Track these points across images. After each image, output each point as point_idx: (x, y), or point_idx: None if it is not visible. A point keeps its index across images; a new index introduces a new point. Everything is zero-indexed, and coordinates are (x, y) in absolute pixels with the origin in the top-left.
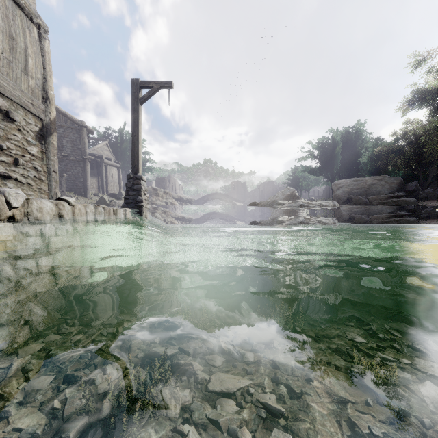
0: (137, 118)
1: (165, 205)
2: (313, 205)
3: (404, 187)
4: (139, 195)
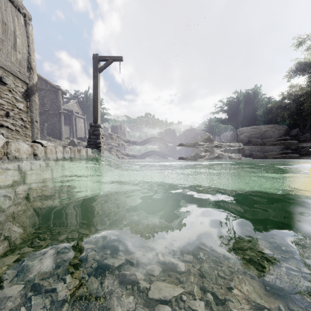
0: (96, 83)
1: (117, 146)
2: (224, 146)
3: (289, 133)
4: (98, 138)
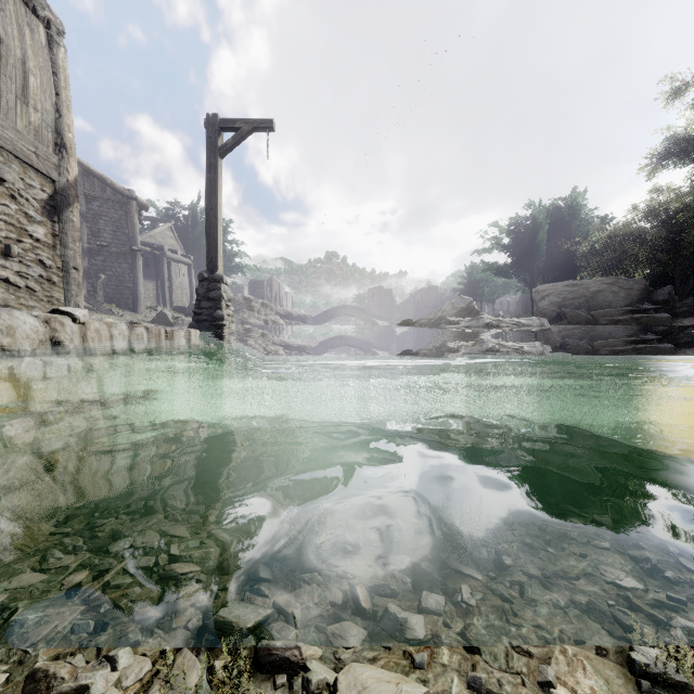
0: (214, 180)
1: (263, 325)
2: (507, 325)
3: (651, 296)
4: (219, 308)
